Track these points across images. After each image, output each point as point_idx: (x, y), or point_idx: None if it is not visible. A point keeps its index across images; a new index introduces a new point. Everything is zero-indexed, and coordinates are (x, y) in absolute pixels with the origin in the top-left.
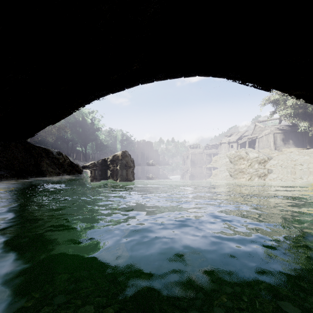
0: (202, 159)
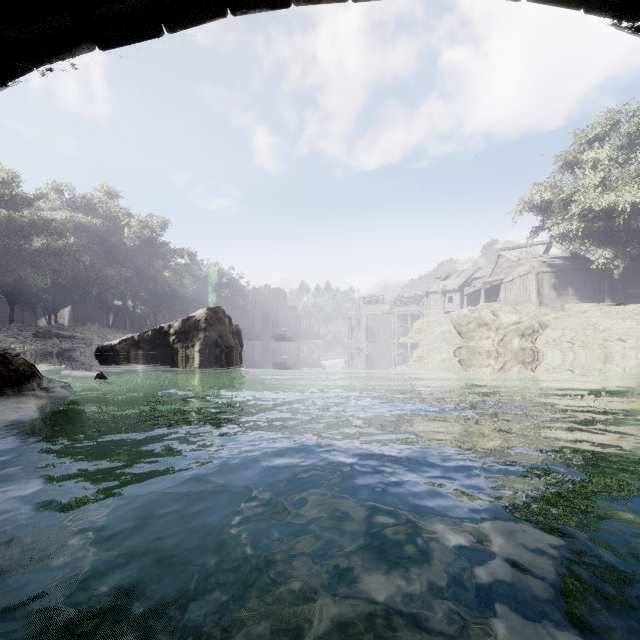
0: (388, 325)
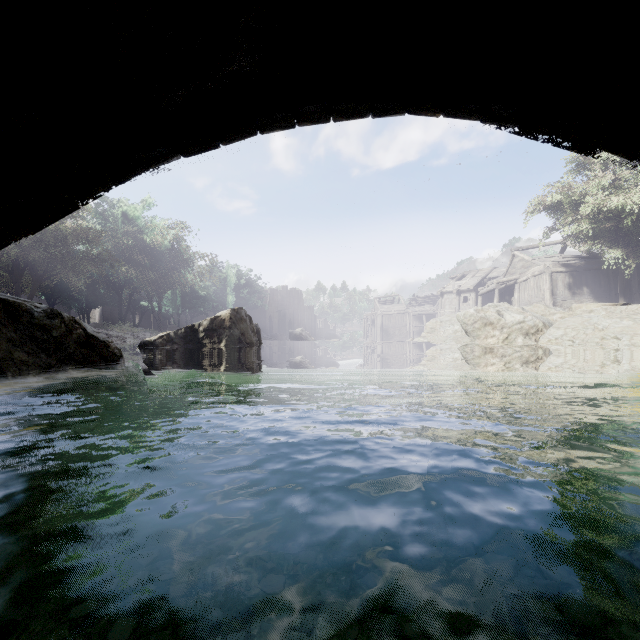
0: (403, 325)
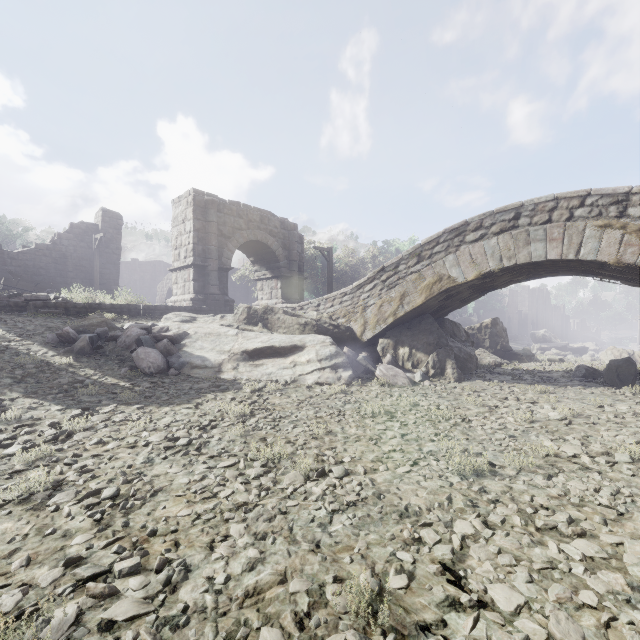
0: None
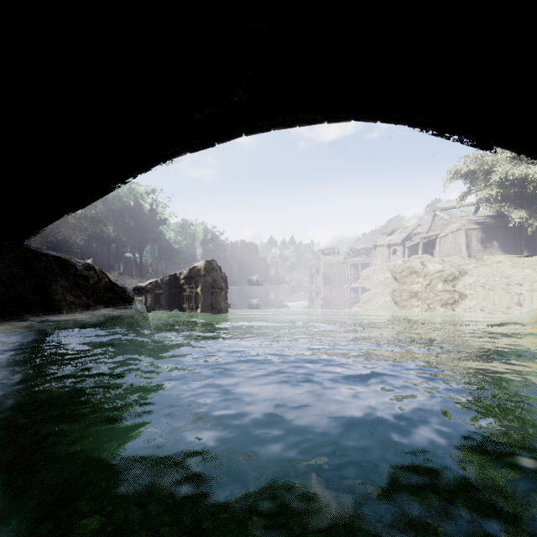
0: (342, 273)
